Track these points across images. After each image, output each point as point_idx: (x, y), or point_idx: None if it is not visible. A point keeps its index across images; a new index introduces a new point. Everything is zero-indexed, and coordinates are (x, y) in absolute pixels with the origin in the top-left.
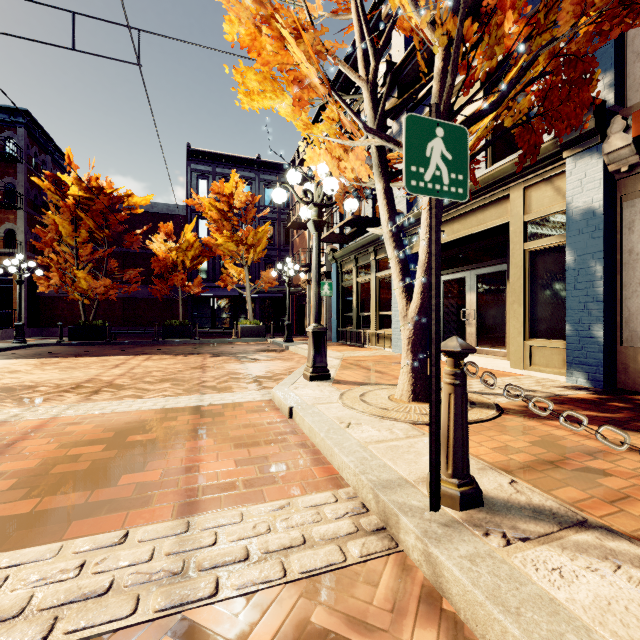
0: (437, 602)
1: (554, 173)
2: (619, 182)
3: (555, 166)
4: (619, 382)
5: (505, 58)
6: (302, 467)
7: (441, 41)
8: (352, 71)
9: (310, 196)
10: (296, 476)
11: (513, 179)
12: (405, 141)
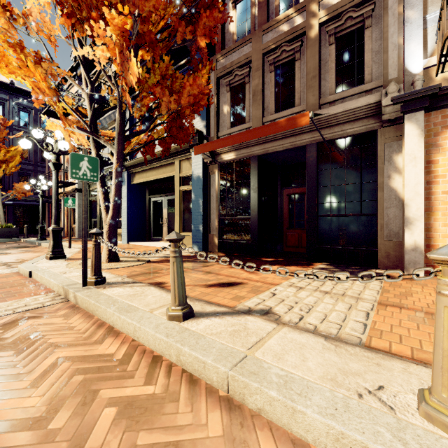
0: (74, 306)
1: (189, 157)
2: (209, 166)
3: (189, 154)
4: (209, 249)
5: (148, 112)
6: (32, 291)
7: (114, 101)
8: (78, 85)
9: (51, 147)
10: (27, 293)
11: (175, 155)
12: (70, 161)
